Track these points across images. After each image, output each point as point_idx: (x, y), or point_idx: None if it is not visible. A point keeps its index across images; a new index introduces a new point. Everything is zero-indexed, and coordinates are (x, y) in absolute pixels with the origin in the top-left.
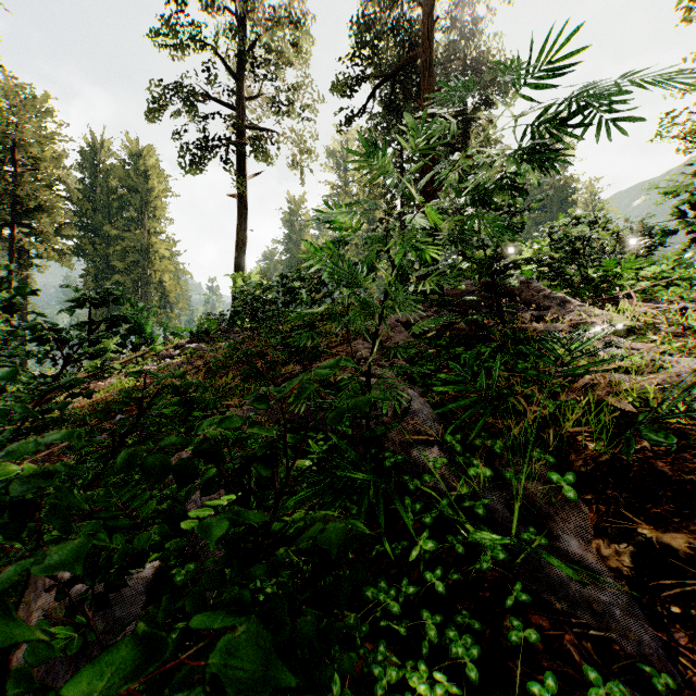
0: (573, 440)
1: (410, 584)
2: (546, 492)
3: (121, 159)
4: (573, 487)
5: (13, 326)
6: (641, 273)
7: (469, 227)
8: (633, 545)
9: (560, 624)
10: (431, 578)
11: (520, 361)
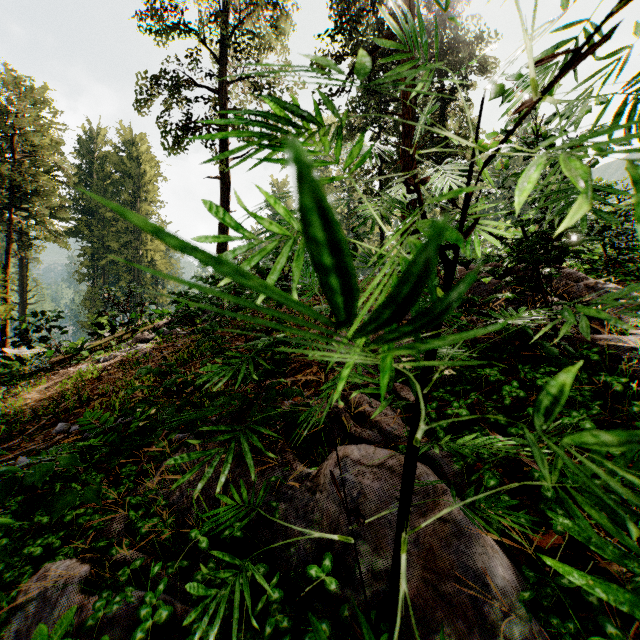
0: None
1: None
2: None
3: (115, 146)
4: None
5: None
6: None
7: None
8: None
9: None
10: None
11: None
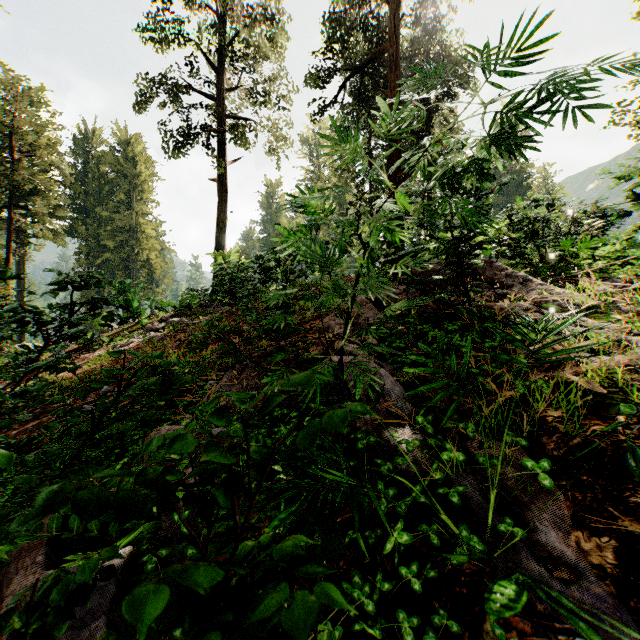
0: (543, 421)
1: (384, 575)
2: (520, 478)
3: (111, 146)
4: (547, 472)
5: (1, 304)
6: (596, 252)
7: (442, 211)
8: (614, 539)
9: (543, 628)
10: (406, 573)
11: (487, 340)
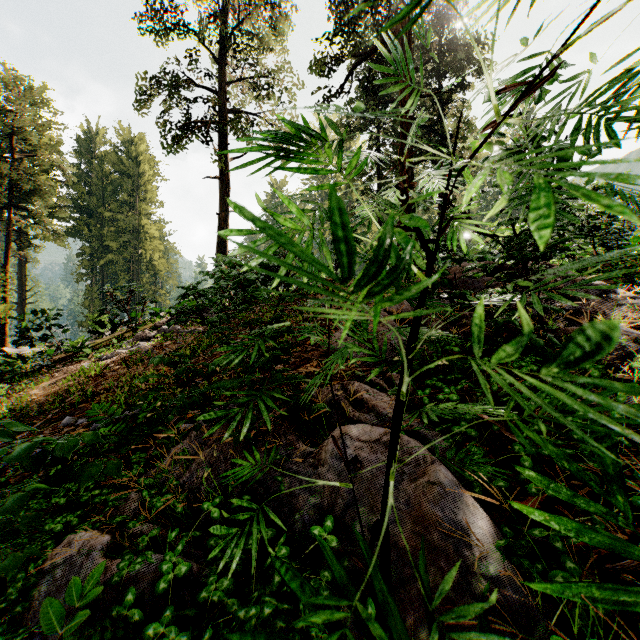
0: None
1: None
2: None
3: (114, 146)
4: None
5: None
6: None
7: None
8: None
9: None
10: None
11: None
